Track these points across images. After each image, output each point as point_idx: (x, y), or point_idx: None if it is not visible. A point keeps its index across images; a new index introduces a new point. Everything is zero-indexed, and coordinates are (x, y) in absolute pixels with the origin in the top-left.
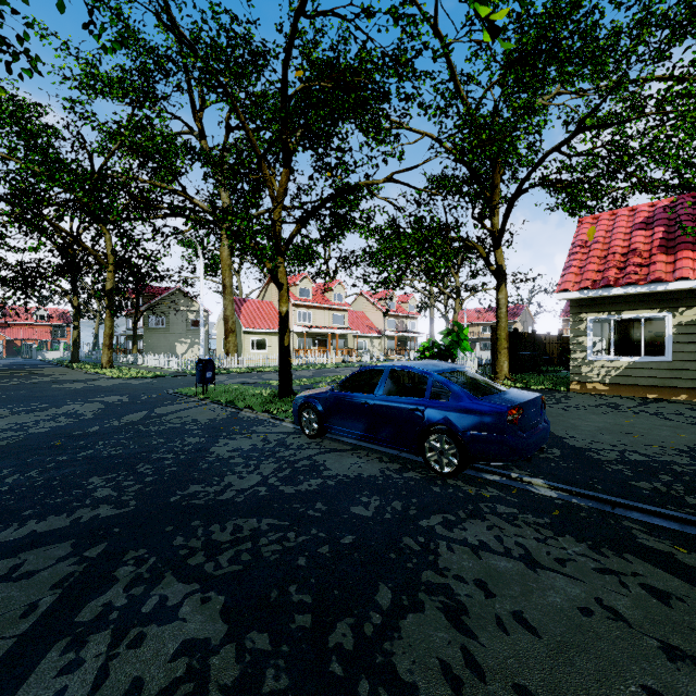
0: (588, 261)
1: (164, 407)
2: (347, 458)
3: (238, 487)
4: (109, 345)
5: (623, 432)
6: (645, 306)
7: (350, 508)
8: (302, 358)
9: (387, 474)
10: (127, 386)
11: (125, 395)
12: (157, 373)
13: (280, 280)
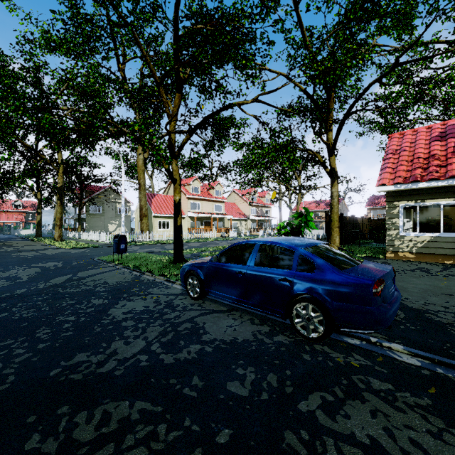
0: (399, 164)
1: (86, 271)
2: (223, 320)
3: (121, 356)
4: (59, 225)
5: (445, 293)
6: (443, 195)
7: (226, 384)
8: (194, 234)
9: (259, 338)
10: (66, 254)
11: (61, 261)
12: (91, 245)
13: (174, 176)
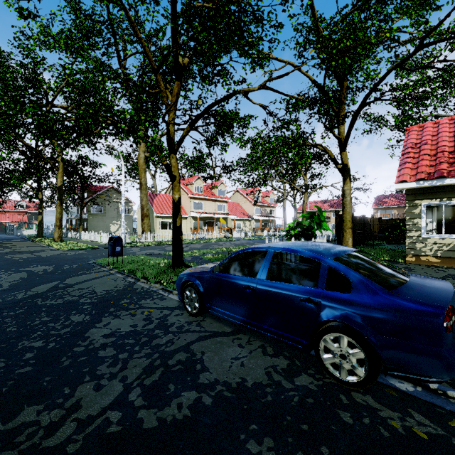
0: (421, 158)
1: (76, 277)
2: (227, 348)
3: (84, 413)
4: (59, 225)
5: None
6: None
7: None
8: (196, 234)
9: (276, 381)
10: (61, 257)
11: (53, 265)
12: (90, 246)
13: (173, 172)
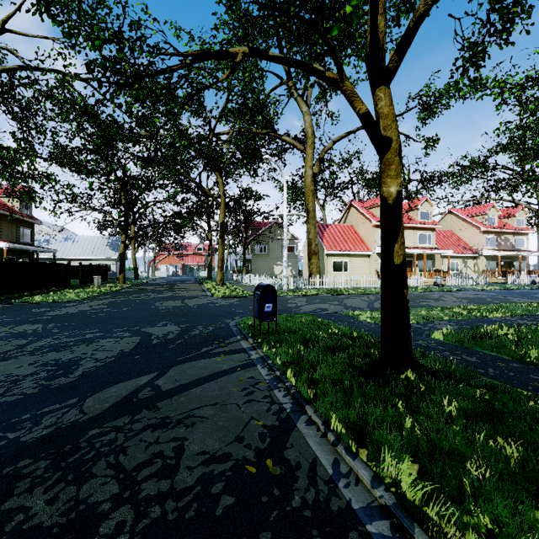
0: None
1: (188, 363)
2: None
3: None
4: (221, 267)
5: None
6: None
7: None
8: None
9: None
10: (206, 308)
11: (184, 324)
12: (246, 292)
13: (382, 132)
